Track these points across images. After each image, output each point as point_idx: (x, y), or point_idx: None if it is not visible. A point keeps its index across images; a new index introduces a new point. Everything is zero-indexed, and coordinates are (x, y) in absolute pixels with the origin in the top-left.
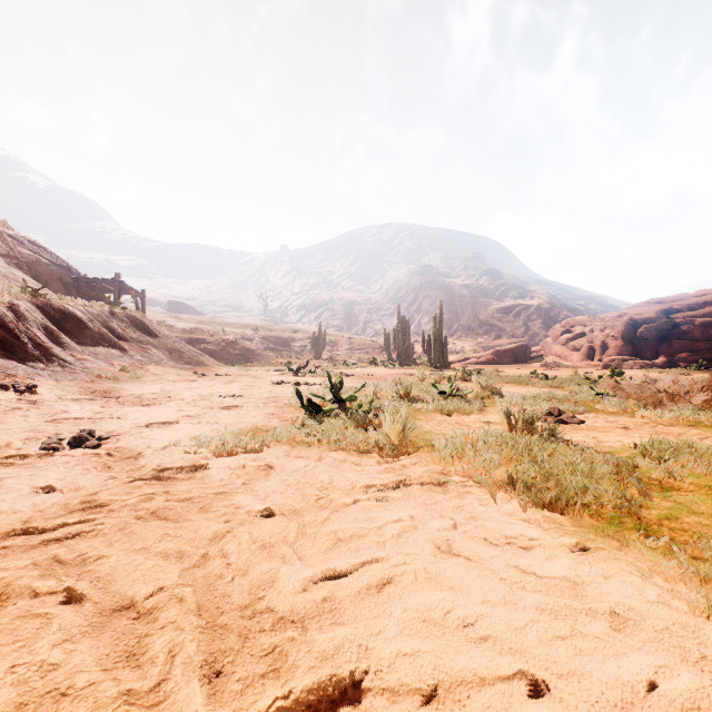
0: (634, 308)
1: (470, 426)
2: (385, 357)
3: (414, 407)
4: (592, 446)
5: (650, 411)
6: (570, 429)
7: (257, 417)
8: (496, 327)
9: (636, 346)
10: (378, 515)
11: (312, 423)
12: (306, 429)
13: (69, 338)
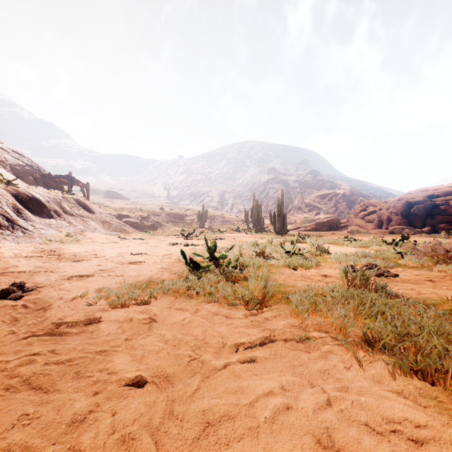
0: (408, 195)
1: (312, 279)
2: (245, 227)
3: (268, 263)
4: (416, 298)
5: (443, 266)
6: (390, 282)
7: (153, 271)
8: (316, 207)
9: (410, 219)
10: (248, 384)
11: (192, 277)
12: (187, 283)
13: (31, 214)
